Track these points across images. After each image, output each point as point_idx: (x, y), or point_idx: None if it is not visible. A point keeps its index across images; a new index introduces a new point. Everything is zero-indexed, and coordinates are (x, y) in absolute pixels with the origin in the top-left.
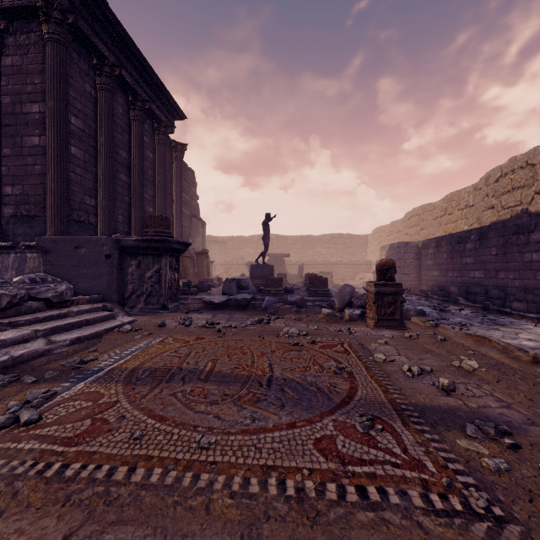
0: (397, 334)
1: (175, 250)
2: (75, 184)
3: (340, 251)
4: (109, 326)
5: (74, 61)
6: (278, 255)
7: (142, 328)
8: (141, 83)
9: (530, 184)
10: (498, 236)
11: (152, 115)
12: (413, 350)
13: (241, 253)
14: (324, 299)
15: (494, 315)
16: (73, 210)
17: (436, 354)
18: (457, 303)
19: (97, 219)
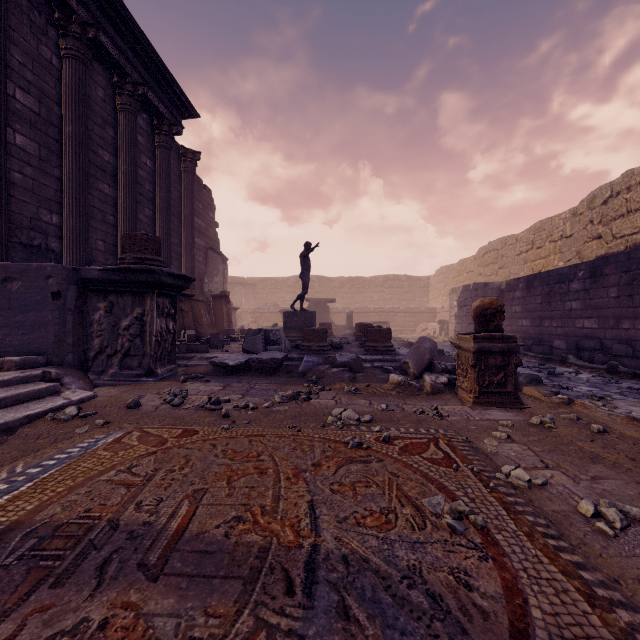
0: (517, 418)
1: (166, 286)
2: (23, 190)
3: (396, 296)
4: (36, 410)
5: (22, 8)
6: (321, 300)
7: (96, 412)
8: (131, 59)
9: None
10: (620, 272)
11: (149, 106)
12: (566, 455)
13: (275, 299)
14: (387, 359)
15: (631, 382)
16: (20, 228)
17: (614, 465)
18: (566, 362)
19: (62, 244)
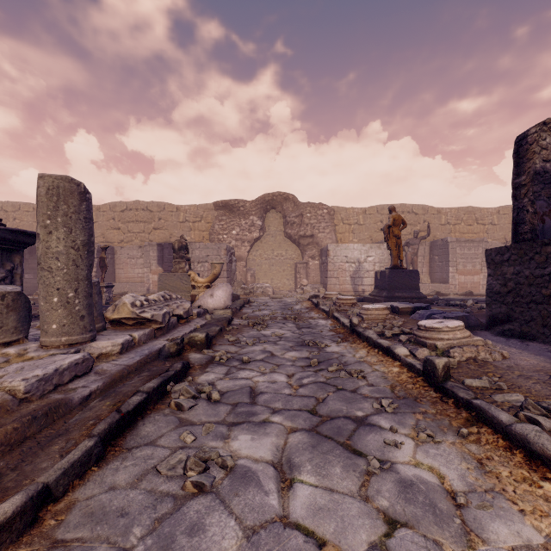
0: None
1: None
2: None
3: None
4: None
5: None
6: None
7: None
8: None
9: (5, 222)
10: None
11: None
12: None
13: None
14: None
15: None
16: None
17: None
18: None
19: None
